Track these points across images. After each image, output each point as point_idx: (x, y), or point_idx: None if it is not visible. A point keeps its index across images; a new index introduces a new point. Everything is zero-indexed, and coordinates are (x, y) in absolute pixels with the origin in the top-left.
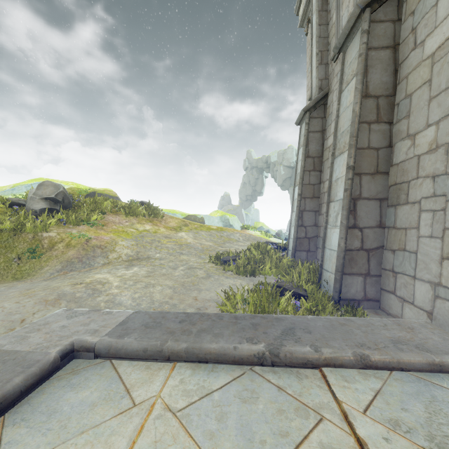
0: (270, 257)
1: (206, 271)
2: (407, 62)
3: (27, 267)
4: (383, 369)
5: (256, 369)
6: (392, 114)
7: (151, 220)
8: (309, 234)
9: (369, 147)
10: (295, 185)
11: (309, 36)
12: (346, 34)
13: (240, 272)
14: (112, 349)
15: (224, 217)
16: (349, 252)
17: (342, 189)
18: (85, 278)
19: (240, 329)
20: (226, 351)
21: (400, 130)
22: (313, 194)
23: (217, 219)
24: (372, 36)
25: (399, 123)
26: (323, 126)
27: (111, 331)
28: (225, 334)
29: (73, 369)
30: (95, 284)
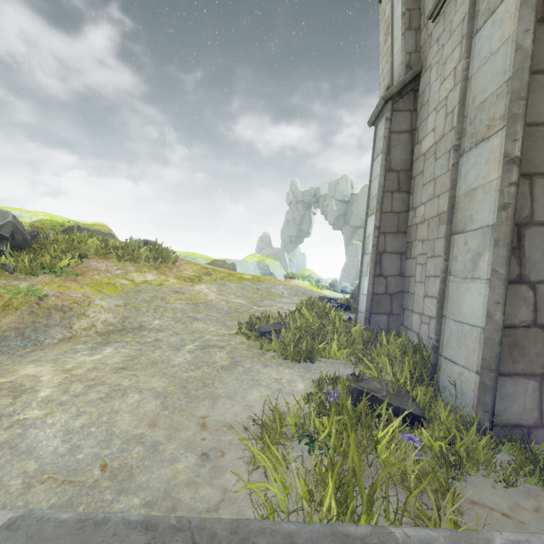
0: (331, 323)
1: (231, 352)
2: None
3: None
4: None
5: None
6: None
7: (157, 267)
8: (391, 288)
9: None
10: (368, 214)
11: (385, 2)
12: None
13: (289, 355)
14: None
15: (263, 262)
16: (509, 332)
17: (490, 207)
18: None
19: None
20: None
21: None
22: (398, 227)
23: (253, 265)
24: None
25: None
26: (412, 124)
27: None
28: None
29: None
30: (1, 395)
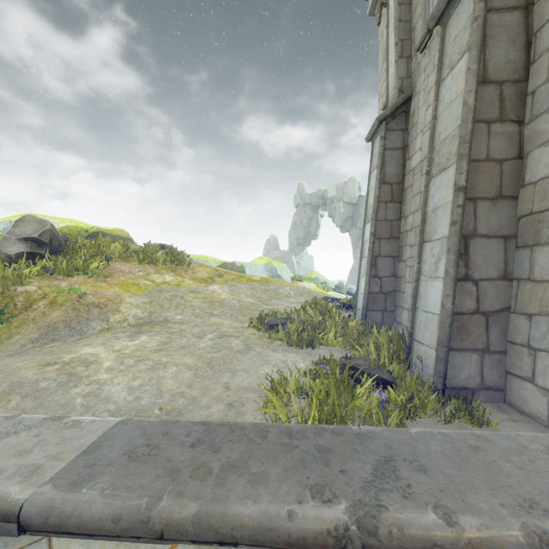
0: (332, 319)
1: (245, 340)
2: None
3: None
4: None
5: None
6: (523, 108)
7: (173, 269)
8: (385, 288)
9: (488, 159)
10: (366, 222)
11: (383, 26)
12: None
13: (293, 342)
14: (53, 515)
15: (271, 265)
16: (457, 317)
17: (446, 222)
18: (65, 355)
19: (299, 462)
20: (274, 524)
21: (539, 130)
22: (391, 234)
23: (261, 267)
24: None
25: (536, 121)
26: (404, 141)
27: (64, 470)
28: (271, 476)
29: None
30: (76, 365)
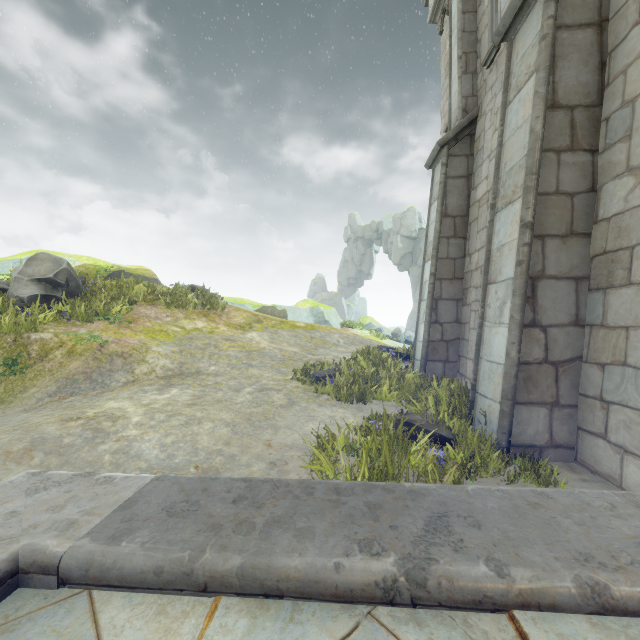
0: (387, 371)
1: (288, 394)
2: (625, 46)
3: (1, 389)
4: (639, 615)
5: (380, 614)
6: (596, 136)
7: (205, 314)
8: (447, 335)
9: (558, 192)
10: (425, 260)
11: (445, 35)
12: (517, 7)
13: (342, 396)
14: (93, 568)
15: (317, 309)
16: (524, 367)
17: (512, 262)
18: (88, 409)
19: (347, 518)
20: (321, 575)
21: (613, 161)
22: (454, 274)
23: (305, 312)
24: (564, 6)
25: (610, 151)
26: (468, 169)
27: (101, 525)
28: (318, 530)
29: (7, 617)
30: (101, 420)
